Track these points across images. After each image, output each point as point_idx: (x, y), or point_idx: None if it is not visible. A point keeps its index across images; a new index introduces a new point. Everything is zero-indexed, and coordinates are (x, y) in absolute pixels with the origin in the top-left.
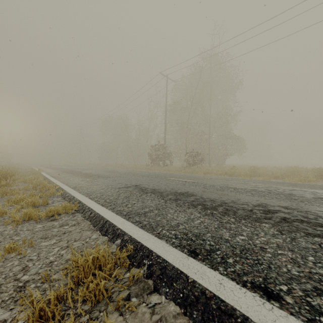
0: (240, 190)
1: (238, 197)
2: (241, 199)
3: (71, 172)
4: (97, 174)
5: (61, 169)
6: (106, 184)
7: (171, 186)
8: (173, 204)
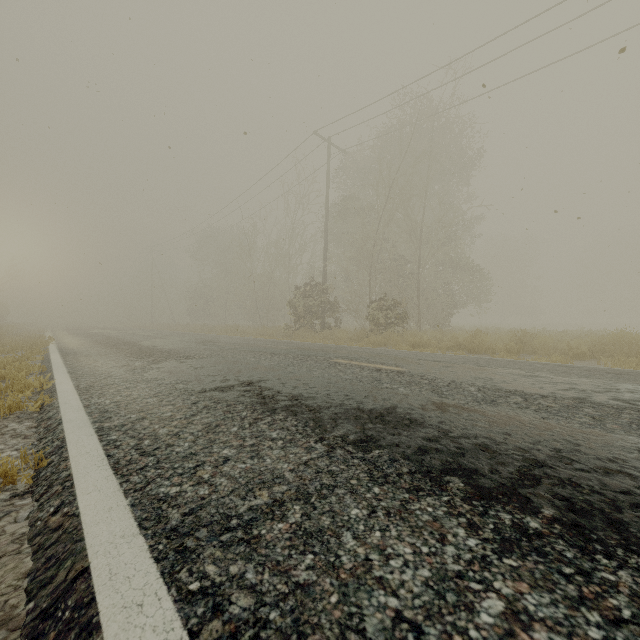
0: (544, 400)
1: (563, 434)
2: (581, 444)
3: (115, 343)
4: (167, 350)
5: (99, 336)
6: (173, 380)
7: (343, 386)
8: (357, 465)
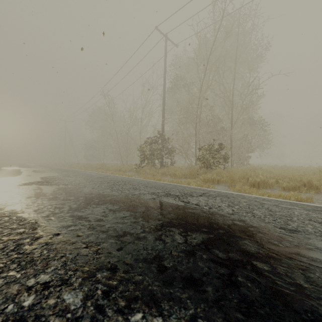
0: None
1: None
2: None
3: None
4: None
5: None
6: None
7: None
8: None
